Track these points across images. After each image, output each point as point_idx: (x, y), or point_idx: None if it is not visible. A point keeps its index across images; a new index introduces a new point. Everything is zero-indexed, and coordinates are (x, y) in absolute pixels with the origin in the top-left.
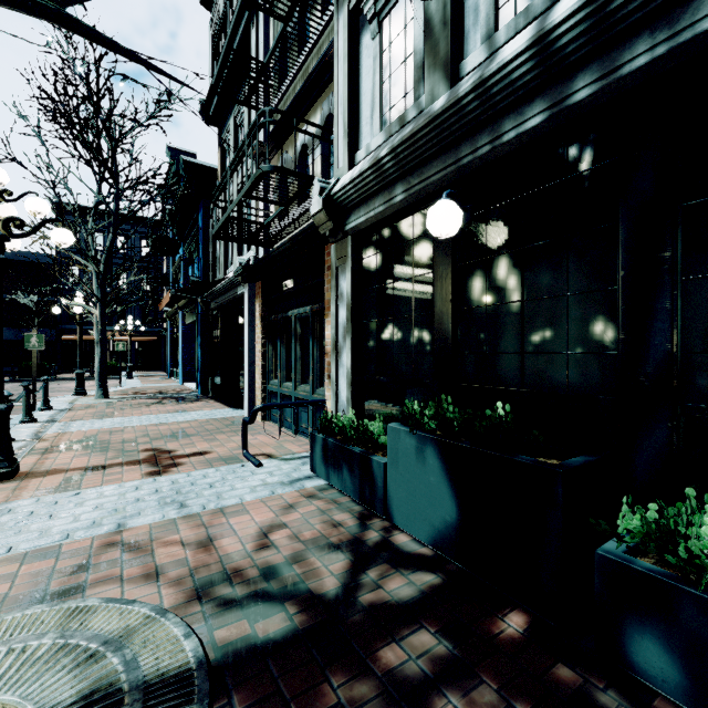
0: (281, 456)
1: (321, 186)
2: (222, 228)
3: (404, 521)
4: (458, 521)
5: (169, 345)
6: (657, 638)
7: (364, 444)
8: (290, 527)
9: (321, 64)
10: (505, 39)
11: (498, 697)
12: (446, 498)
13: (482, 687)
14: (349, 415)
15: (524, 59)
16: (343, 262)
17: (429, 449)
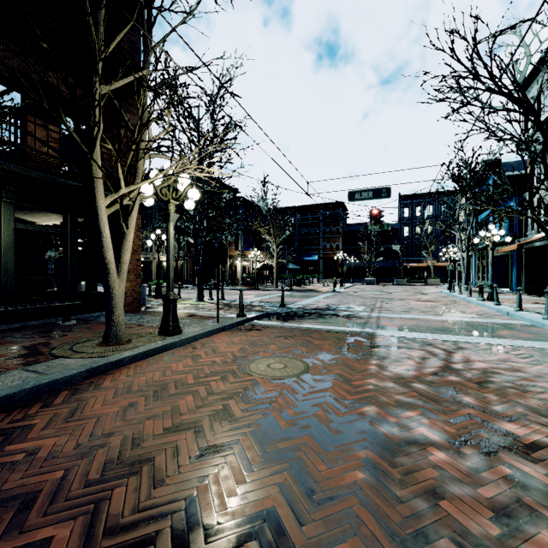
0: None
1: None
2: None
3: None
4: None
5: (474, 267)
6: None
7: None
8: None
9: None
10: None
11: None
12: None
13: None
14: None
15: None
16: None
17: None
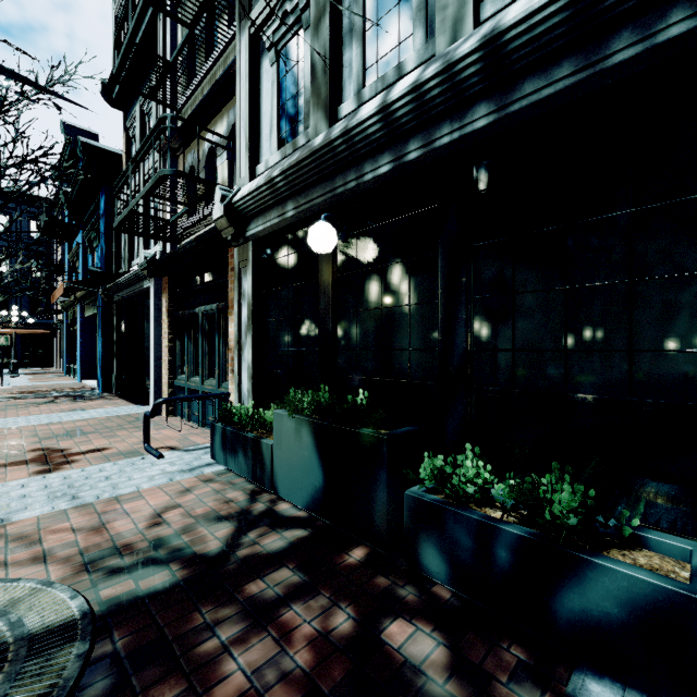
0: (185, 447)
1: (222, 194)
2: (124, 222)
3: (286, 492)
4: (324, 485)
5: (65, 339)
6: (435, 545)
7: (258, 430)
8: (184, 506)
9: (226, 75)
10: (369, 96)
11: (330, 602)
12: (316, 468)
13: (320, 598)
14: (248, 405)
15: (375, 120)
16: (245, 265)
17: (304, 429)
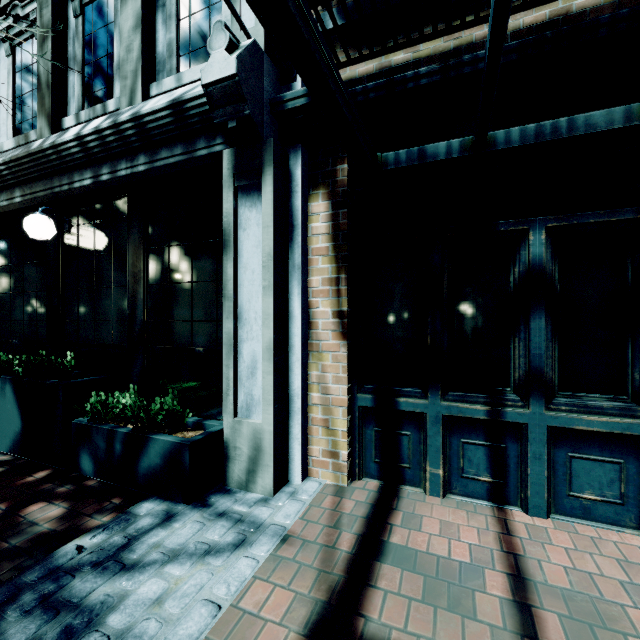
0: None
1: None
2: None
3: None
4: (22, 429)
5: None
6: (88, 452)
7: None
8: None
9: None
10: (84, 119)
11: None
12: (16, 416)
13: None
14: None
15: (75, 144)
16: None
17: (8, 386)
